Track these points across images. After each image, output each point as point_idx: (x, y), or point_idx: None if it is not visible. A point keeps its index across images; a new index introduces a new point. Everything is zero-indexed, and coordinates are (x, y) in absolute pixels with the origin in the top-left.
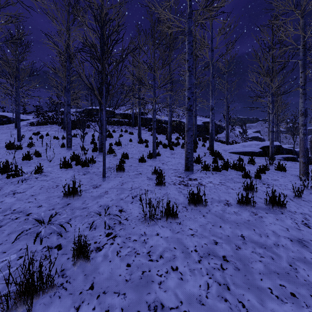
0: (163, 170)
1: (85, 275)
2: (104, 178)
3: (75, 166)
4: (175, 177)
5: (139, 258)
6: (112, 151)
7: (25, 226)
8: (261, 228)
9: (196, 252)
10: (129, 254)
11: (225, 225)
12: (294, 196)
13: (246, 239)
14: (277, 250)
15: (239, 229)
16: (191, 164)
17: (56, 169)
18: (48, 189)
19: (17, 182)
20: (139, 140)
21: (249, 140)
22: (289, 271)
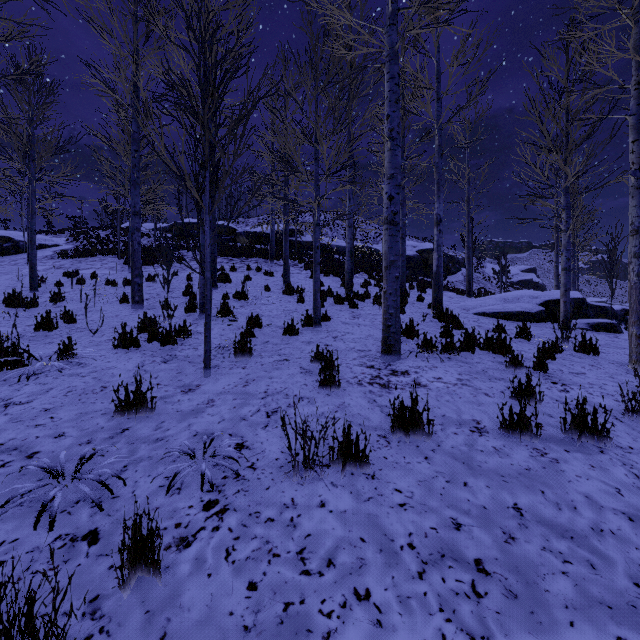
0: (336, 353)
1: (146, 613)
2: (206, 371)
3: (146, 345)
4: (361, 368)
5: (279, 566)
6: (227, 311)
7: (17, 485)
8: (557, 488)
9: (413, 551)
10: (255, 557)
11: (477, 482)
12: (625, 411)
13: (526, 515)
14: (600, 545)
15: (508, 491)
16: (395, 339)
17: (106, 351)
18: (84, 395)
19: (17, 379)
20: (285, 288)
21: (513, 288)
22: (636, 601)
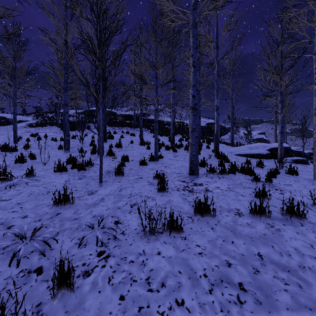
0: (166, 174)
1: (65, 313)
2: (100, 183)
3: (71, 170)
4: (178, 182)
5: (136, 287)
6: (112, 153)
7: (1, 243)
8: (280, 244)
9: (206, 278)
10: (123, 282)
11: (238, 241)
12: (313, 204)
13: (264, 258)
14: (303, 275)
15: (254, 246)
16: (196, 168)
17: (50, 173)
18: (38, 196)
19: (4, 188)
20: (140, 142)
21: (254, 142)
22: None
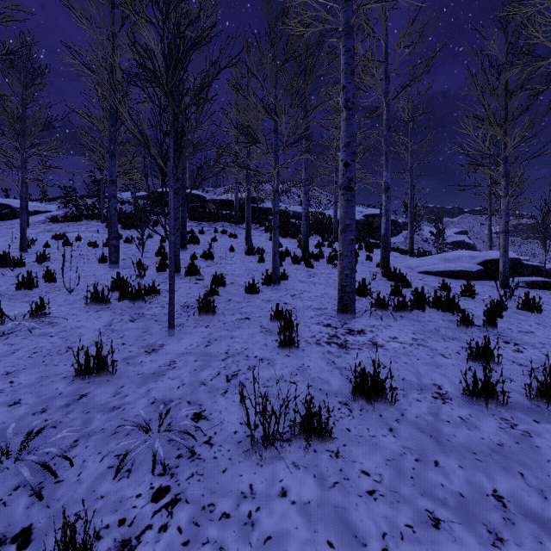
0: (294, 311)
1: None
2: (171, 330)
3: (117, 303)
4: (318, 327)
5: None
6: (194, 270)
7: None
8: (537, 469)
9: None
10: None
11: (448, 460)
12: None
13: (509, 505)
14: None
15: (483, 473)
16: (351, 299)
17: (78, 310)
18: (48, 357)
19: None
20: (247, 249)
21: (448, 248)
22: None
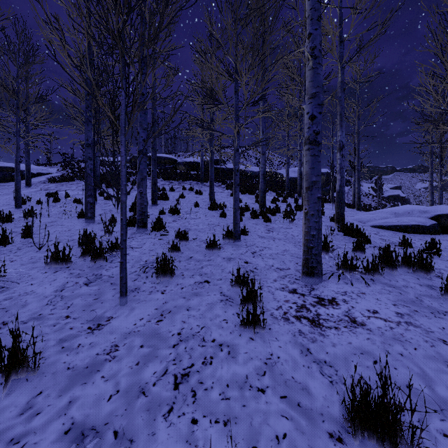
0: (255, 272)
1: None
2: (122, 298)
3: (79, 262)
4: (283, 293)
5: None
6: (160, 226)
7: None
8: None
9: None
10: None
11: None
12: None
13: None
14: None
15: None
16: (318, 262)
17: (37, 270)
18: None
19: None
20: (210, 205)
21: (385, 201)
22: None
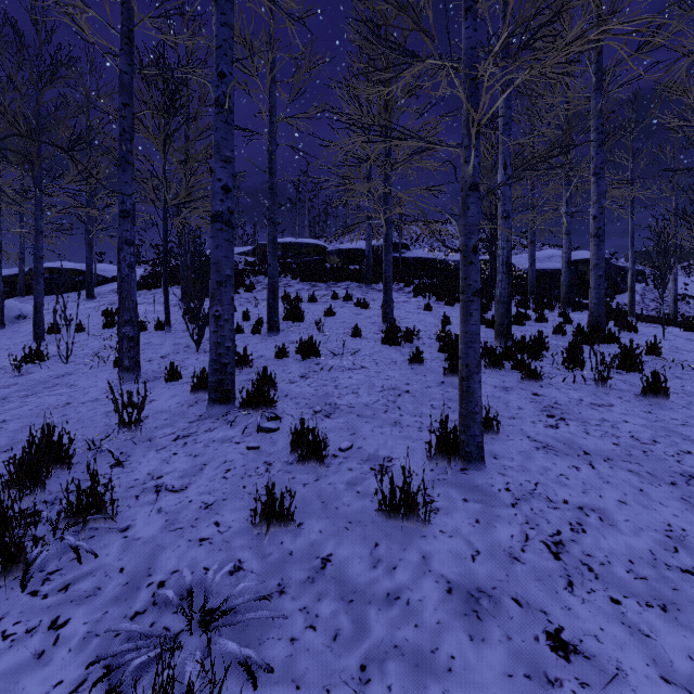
0: None
1: None
2: None
3: None
4: None
5: None
6: (262, 398)
7: None
8: None
9: None
10: None
11: None
12: None
13: None
14: None
15: None
16: None
17: None
18: None
19: None
20: (385, 333)
21: None
22: None
